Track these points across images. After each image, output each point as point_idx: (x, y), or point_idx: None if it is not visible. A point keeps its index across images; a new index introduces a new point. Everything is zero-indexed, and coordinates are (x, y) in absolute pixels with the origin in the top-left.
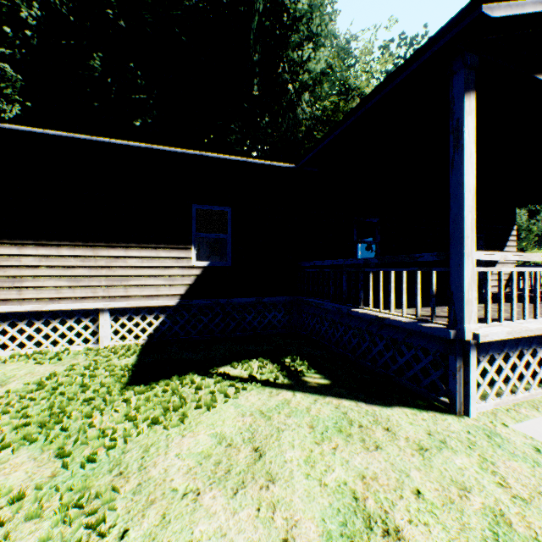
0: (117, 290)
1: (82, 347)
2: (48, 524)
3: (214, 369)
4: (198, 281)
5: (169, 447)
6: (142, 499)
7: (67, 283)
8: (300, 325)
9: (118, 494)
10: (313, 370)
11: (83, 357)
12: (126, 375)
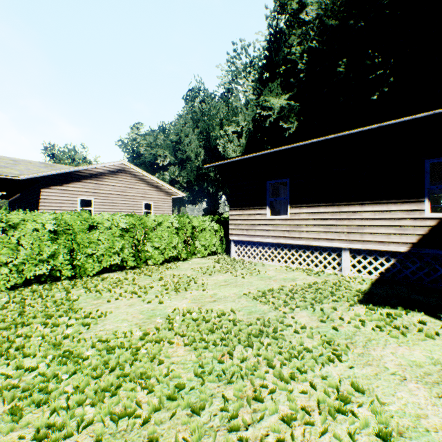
0: (353, 235)
1: (331, 271)
2: (315, 343)
3: None
4: (432, 232)
5: (386, 346)
6: (363, 360)
7: (322, 229)
8: None
9: (348, 350)
10: None
11: (331, 277)
12: (359, 295)
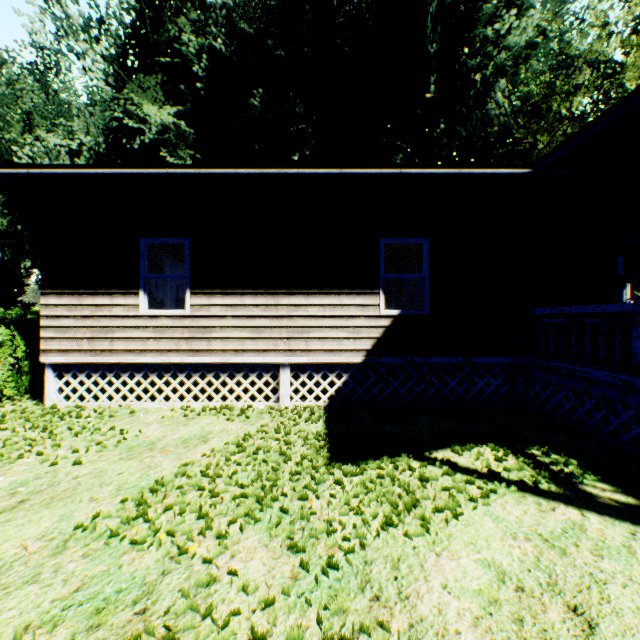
0: (297, 342)
1: (263, 405)
2: None
3: (430, 453)
4: (387, 334)
5: (425, 569)
6: None
7: (249, 334)
8: (528, 398)
9: (387, 633)
10: (591, 475)
11: (268, 417)
12: (323, 446)
